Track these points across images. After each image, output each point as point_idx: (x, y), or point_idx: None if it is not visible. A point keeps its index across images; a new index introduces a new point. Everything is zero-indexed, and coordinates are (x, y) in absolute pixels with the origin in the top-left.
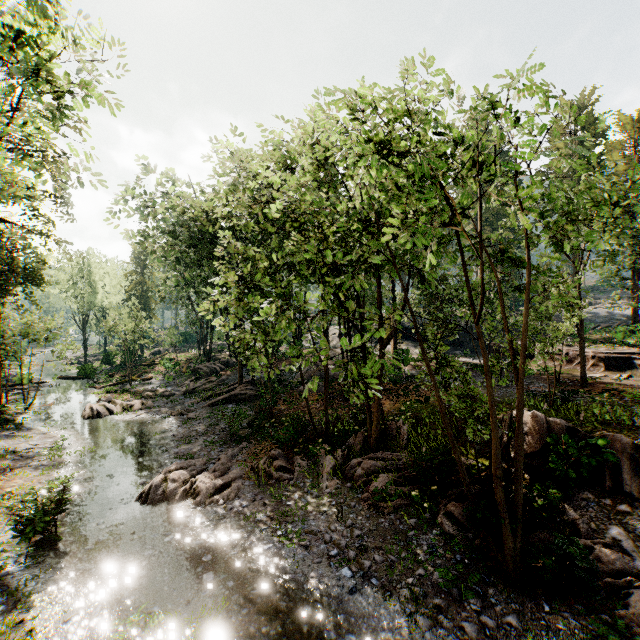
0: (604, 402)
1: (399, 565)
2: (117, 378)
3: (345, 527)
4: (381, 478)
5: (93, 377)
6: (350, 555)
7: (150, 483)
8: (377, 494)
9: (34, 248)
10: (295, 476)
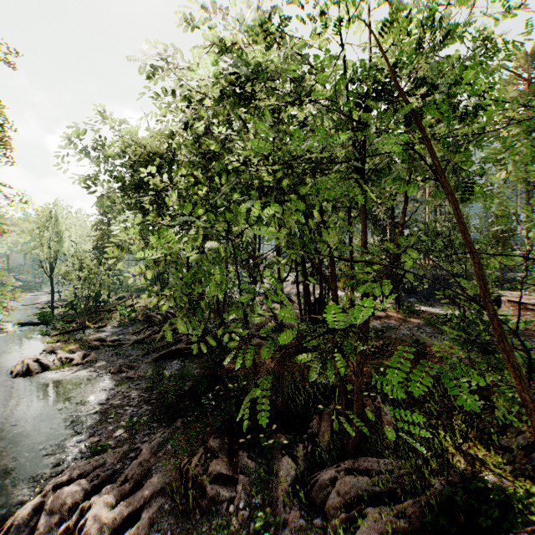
0: None
1: None
2: (75, 324)
3: None
4: (370, 517)
5: (50, 324)
6: None
7: (11, 519)
8: None
9: None
10: (238, 493)
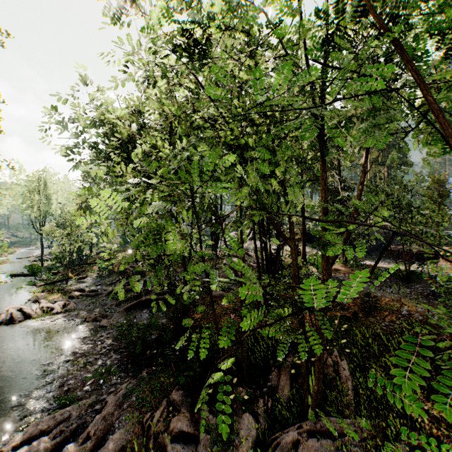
0: None
1: None
2: (60, 276)
3: None
4: None
5: (38, 275)
6: None
7: None
8: None
9: None
10: None
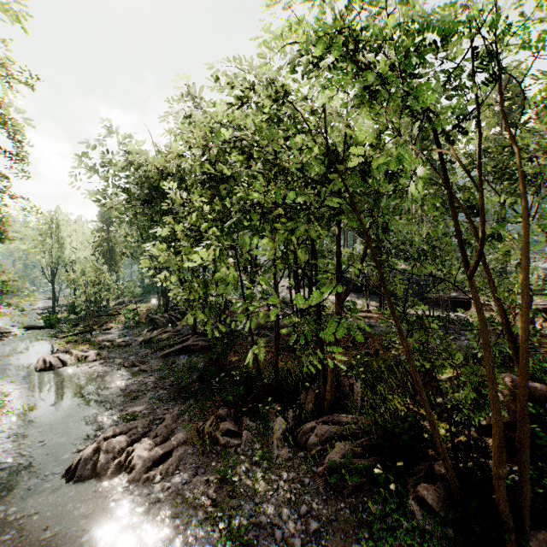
0: None
1: None
2: (80, 328)
3: (299, 515)
4: (337, 448)
5: (57, 327)
6: None
7: (79, 456)
8: (334, 469)
9: None
10: (243, 441)
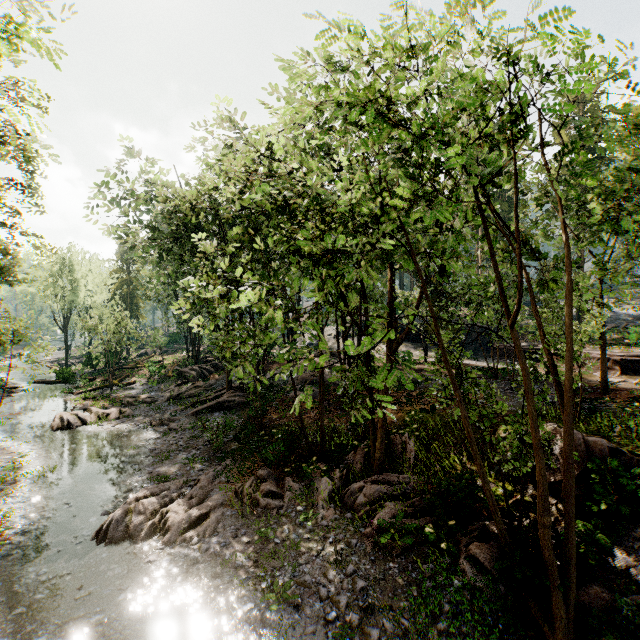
0: (635, 413)
1: (415, 634)
2: (98, 382)
3: (345, 575)
4: (387, 508)
5: (71, 381)
6: (353, 620)
7: (110, 517)
8: (383, 529)
9: (6, 243)
10: (285, 503)
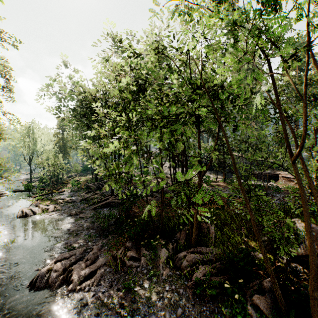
0: None
1: None
2: (45, 191)
3: (176, 315)
4: (200, 269)
5: (31, 190)
6: None
7: (38, 273)
8: (198, 283)
9: None
10: (141, 264)
